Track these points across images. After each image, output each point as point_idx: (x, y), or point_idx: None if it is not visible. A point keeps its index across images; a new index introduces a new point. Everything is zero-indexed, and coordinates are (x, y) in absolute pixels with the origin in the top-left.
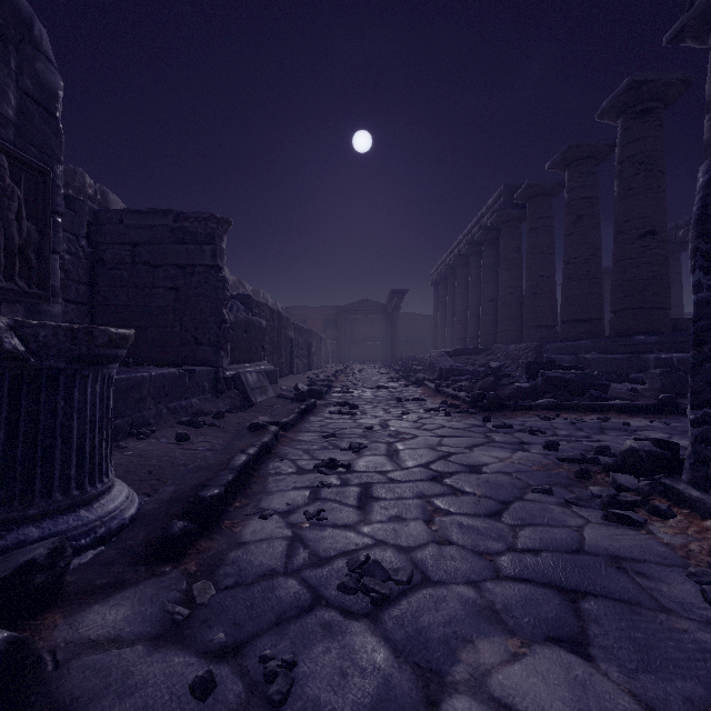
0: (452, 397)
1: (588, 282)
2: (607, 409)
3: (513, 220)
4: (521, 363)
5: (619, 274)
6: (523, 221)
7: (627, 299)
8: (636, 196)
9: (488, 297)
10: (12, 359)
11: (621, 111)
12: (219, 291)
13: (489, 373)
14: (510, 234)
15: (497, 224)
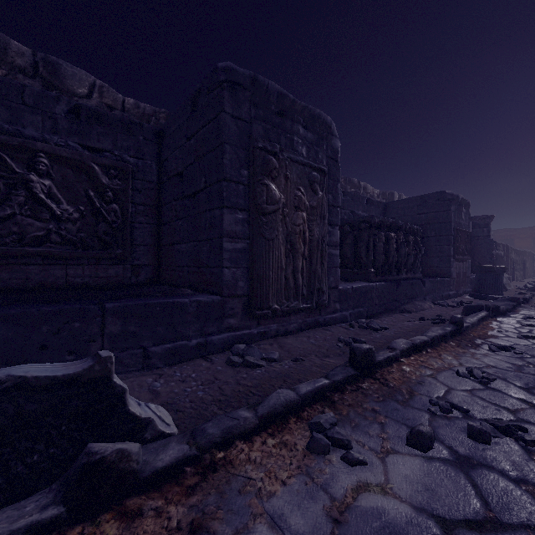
0: None
1: None
2: None
3: None
4: None
5: None
6: None
7: None
8: None
9: None
10: (495, 272)
11: None
12: (490, 245)
13: None
14: None
15: None
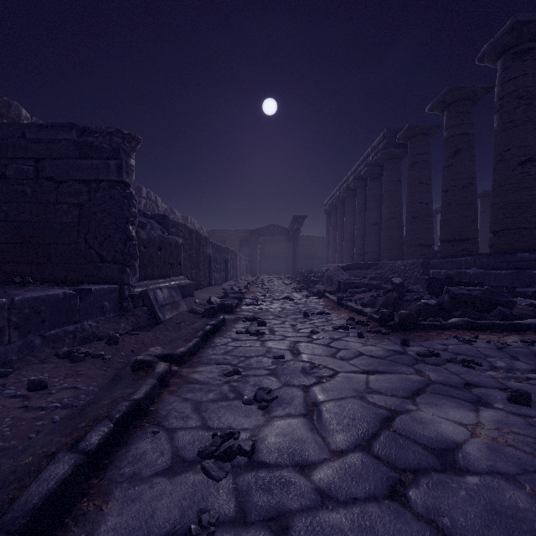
0: (357, 311)
1: (465, 207)
2: (523, 328)
3: (395, 158)
4: (420, 279)
5: (500, 198)
6: (403, 159)
7: (508, 220)
8: (516, 127)
9: (372, 221)
10: None
11: (501, 52)
12: (124, 207)
13: (391, 289)
14: (392, 169)
15: (380, 162)
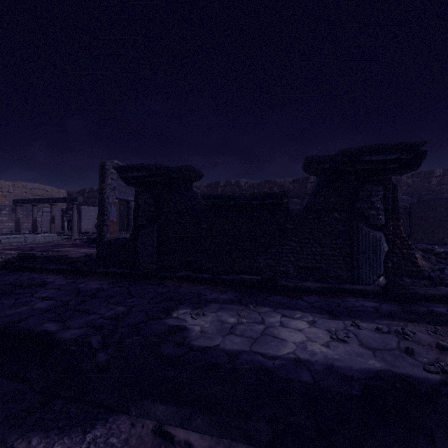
0: None
1: None
2: None
3: None
4: None
5: None
6: None
7: None
8: None
9: None
10: None
11: None
12: None
13: None
14: None
15: None
